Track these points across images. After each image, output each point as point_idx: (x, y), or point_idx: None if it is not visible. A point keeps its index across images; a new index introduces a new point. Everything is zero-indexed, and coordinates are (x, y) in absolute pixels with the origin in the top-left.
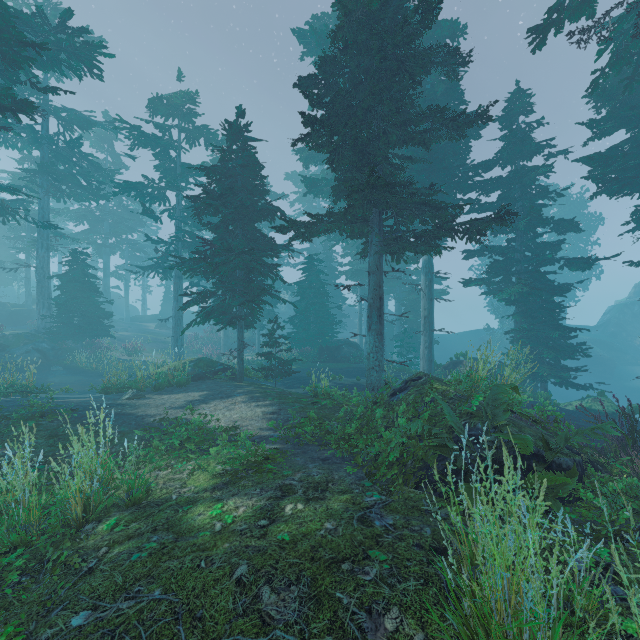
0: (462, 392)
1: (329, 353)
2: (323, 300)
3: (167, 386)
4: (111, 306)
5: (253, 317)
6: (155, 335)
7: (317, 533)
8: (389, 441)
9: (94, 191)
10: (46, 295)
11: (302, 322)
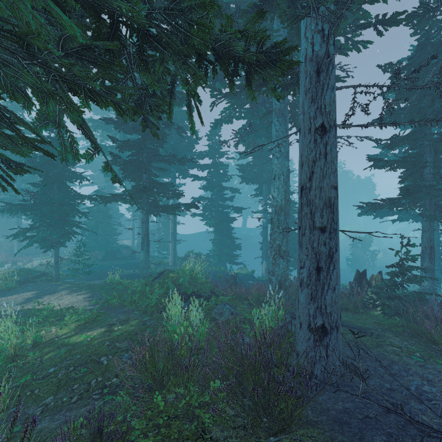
0: (180, 276)
1: (113, 254)
2: (108, 220)
3: None
4: None
5: (64, 239)
6: None
7: (129, 329)
8: (152, 299)
9: None
10: None
11: (92, 234)
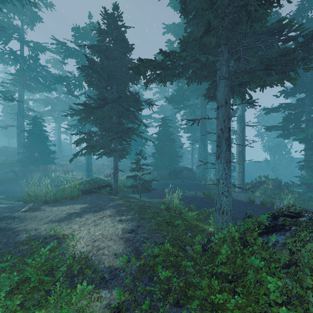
0: None
1: (175, 174)
2: (171, 143)
3: (64, 198)
4: (62, 148)
5: (125, 151)
6: (82, 163)
7: None
8: None
9: (47, 85)
10: (22, 141)
11: (159, 156)
